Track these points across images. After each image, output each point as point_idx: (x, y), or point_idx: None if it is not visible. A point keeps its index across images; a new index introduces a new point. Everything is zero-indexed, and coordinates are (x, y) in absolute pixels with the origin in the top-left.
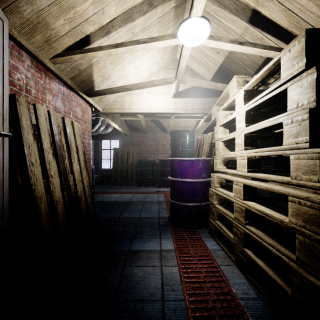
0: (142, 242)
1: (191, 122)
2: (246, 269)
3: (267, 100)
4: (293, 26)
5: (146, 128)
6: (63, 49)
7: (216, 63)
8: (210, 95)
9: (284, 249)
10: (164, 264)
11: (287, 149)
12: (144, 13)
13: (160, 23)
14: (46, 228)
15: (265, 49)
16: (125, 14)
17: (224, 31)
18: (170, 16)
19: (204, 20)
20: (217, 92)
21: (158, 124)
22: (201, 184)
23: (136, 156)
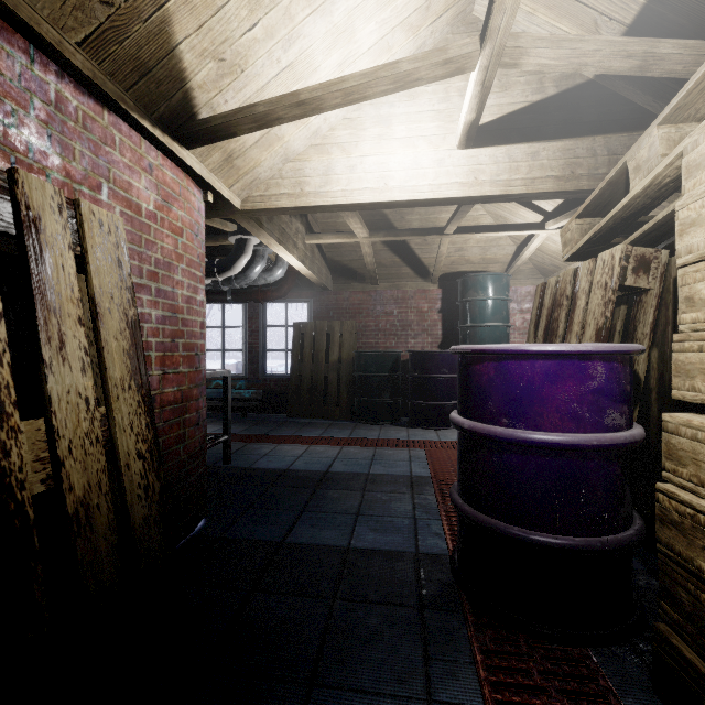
0: None
1: (501, 247)
2: None
3: None
4: None
5: (375, 269)
6: None
7: None
8: (594, 128)
9: None
10: None
11: None
12: None
13: None
14: None
15: None
16: None
17: None
18: None
19: None
20: (622, 115)
21: (407, 256)
22: (603, 454)
23: (349, 343)
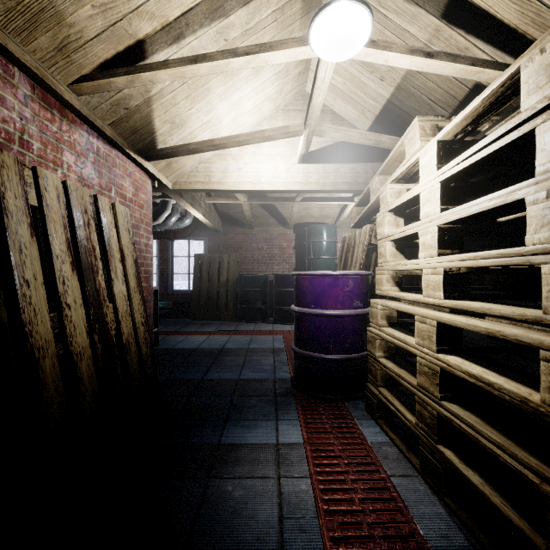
0: (242, 428)
1: (332, 208)
2: (443, 486)
3: (488, 157)
4: (529, 21)
5: (251, 219)
6: (94, 67)
7: (378, 98)
8: (366, 159)
9: (528, 455)
10: (284, 473)
11: (537, 253)
12: (247, 2)
13: (276, 22)
14: (55, 407)
15: (475, 65)
16: (210, 2)
17: (394, 37)
18: (295, 9)
19: (360, 6)
20: (380, 153)
21: (273, 212)
22: (352, 319)
23: (234, 269)
